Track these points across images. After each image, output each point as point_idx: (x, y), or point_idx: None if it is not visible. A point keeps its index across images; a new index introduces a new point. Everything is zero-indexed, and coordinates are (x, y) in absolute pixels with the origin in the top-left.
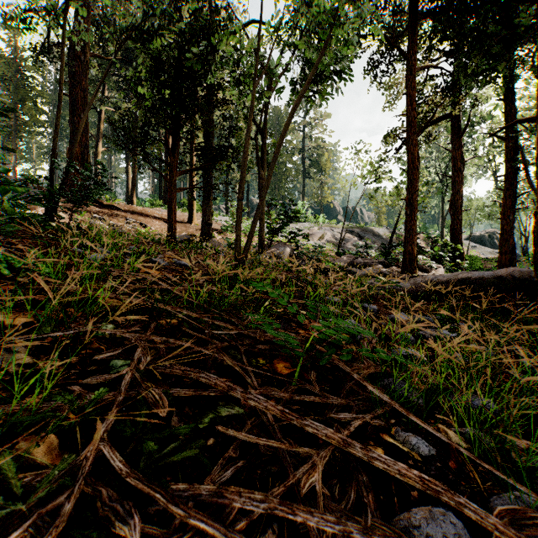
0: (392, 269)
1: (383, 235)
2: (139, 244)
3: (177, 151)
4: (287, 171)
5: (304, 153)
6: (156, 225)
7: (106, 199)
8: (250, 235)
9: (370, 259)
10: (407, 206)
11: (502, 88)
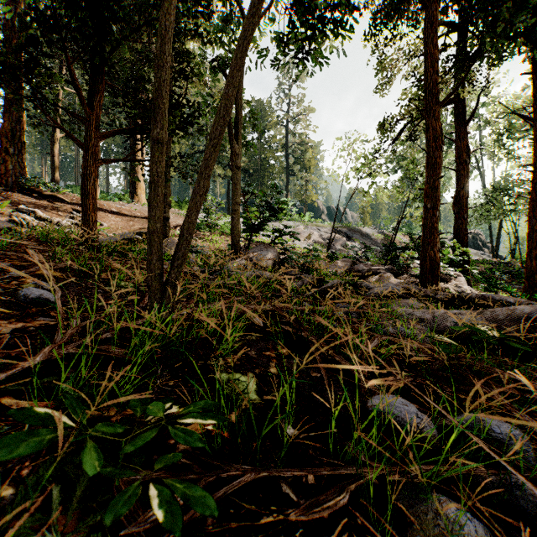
0: (405, 278)
1: (372, 236)
2: (16, 246)
3: (98, 100)
4: (270, 168)
5: (288, 149)
6: (111, 221)
7: (50, 189)
8: (184, 232)
9: (371, 264)
10: (427, 197)
11: (535, 55)
